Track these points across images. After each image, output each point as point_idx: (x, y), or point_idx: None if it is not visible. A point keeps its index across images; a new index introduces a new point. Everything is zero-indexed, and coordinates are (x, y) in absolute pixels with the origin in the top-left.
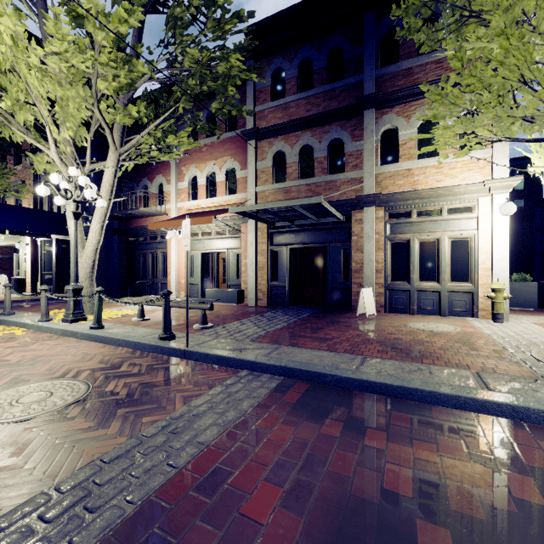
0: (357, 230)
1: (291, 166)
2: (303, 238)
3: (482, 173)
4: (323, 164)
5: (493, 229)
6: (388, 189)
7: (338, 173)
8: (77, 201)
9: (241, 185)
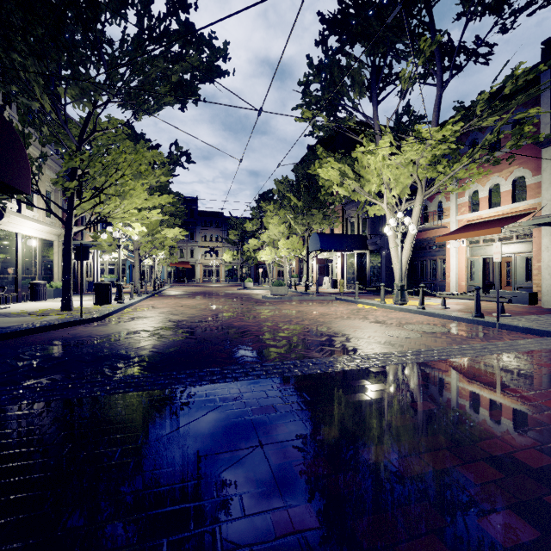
0: None
1: None
2: None
3: None
4: None
5: None
6: None
7: None
8: (402, 232)
9: (532, 191)
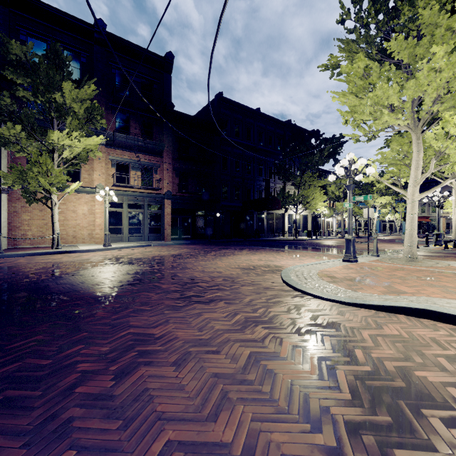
0: None
1: None
2: None
3: None
4: None
5: None
6: None
7: None
8: (437, 201)
9: None
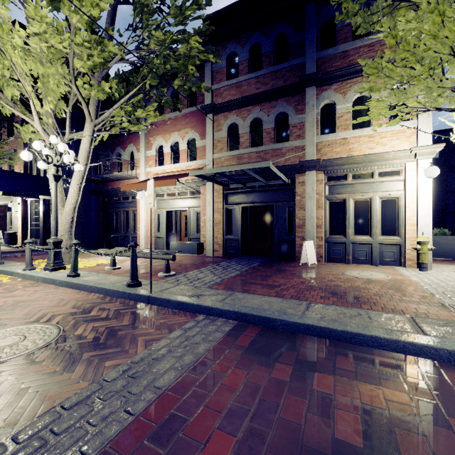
0: (300, 191)
1: (244, 136)
2: (254, 198)
3: (409, 142)
4: (271, 134)
5: (418, 190)
6: (326, 155)
7: (284, 142)
8: (57, 165)
9: (201, 153)
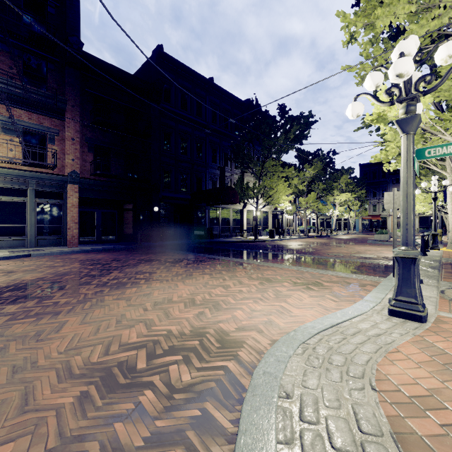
0: None
1: None
2: None
3: None
4: None
5: None
6: None
7: None
8: (434, 192)
9: None
